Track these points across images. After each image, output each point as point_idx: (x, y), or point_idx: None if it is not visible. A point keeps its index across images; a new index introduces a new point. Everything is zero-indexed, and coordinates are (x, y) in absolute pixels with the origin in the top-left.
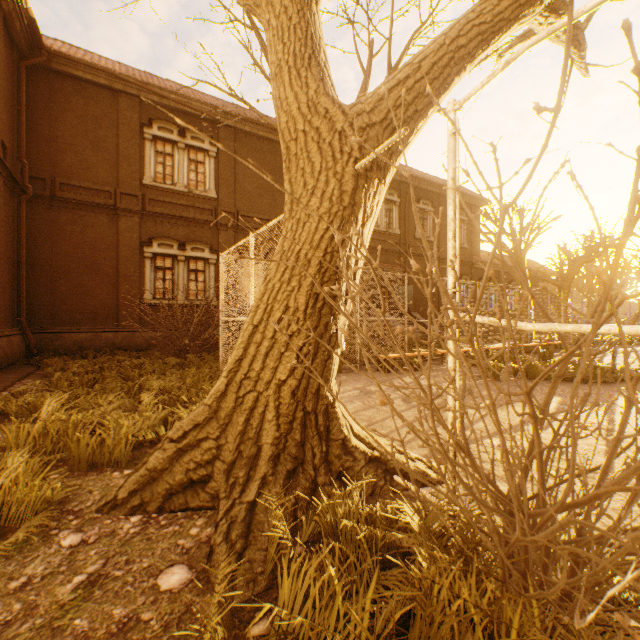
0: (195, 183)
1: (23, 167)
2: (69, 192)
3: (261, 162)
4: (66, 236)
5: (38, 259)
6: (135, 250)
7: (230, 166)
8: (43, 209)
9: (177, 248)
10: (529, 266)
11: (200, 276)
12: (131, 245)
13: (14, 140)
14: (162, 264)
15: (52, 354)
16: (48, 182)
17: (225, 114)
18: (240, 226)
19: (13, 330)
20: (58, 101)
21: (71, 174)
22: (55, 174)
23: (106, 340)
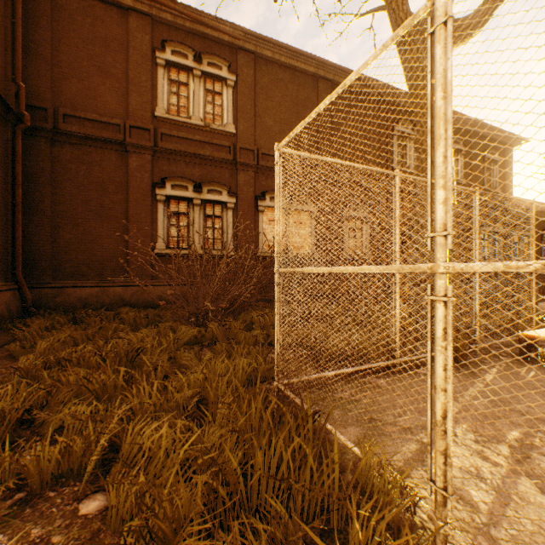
0: (211, 117)
1: (18, 91)
2: (74, 125)
3: (283, 93)
4: (70, 176)
5: (39, 202)
6: (146, 192)
7: (249, 97)
8: (44, 144)
9: (192, 190)
10: None
11: (217, 223)
12: (142, 186)
13: (7, 57)
14: (176, 209)
15: (49, 314)
16: (49, 112)
17: (245, 35)
18: (260, 165)
19: (0, 285)
20: (61, 20)
21: (76, 104)
22: (58, 104)
23: (114, 296)
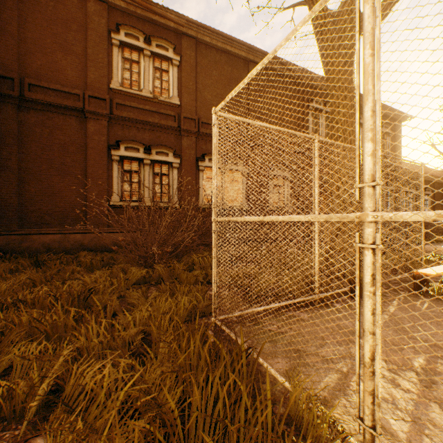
0: (159, 90)
1: None
2: (38, 93)
3: (219, 73)
4: (35, 137)
5: (6, 160)
6: (103, 153)
7: (191, 75)
8: (11, 109)
9: (143, 152)
10: (439, 174)
11: (164, 179)
12: (99, 148)
13: None
14: (129, 167)
15: (14, 257)
16: (16, 82)
17: (187, 23)
18: (201, 132)
19: None
20: (27, 2)
21: (40, 76)
22: (24, 75)
23: (74, 241)
